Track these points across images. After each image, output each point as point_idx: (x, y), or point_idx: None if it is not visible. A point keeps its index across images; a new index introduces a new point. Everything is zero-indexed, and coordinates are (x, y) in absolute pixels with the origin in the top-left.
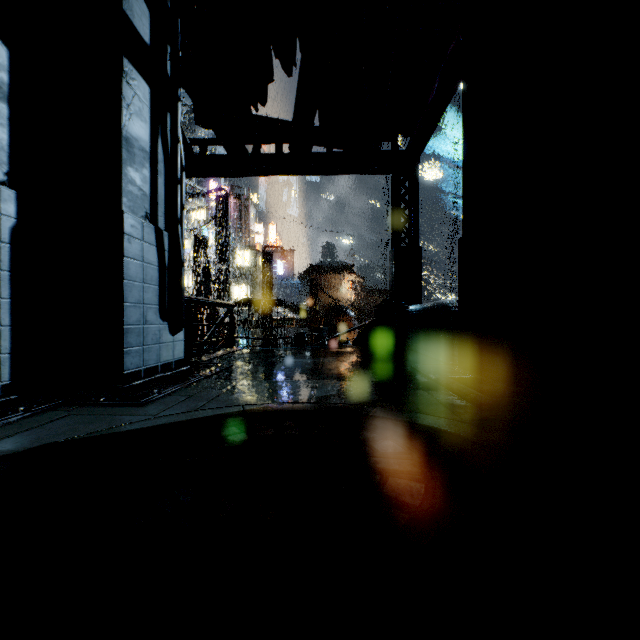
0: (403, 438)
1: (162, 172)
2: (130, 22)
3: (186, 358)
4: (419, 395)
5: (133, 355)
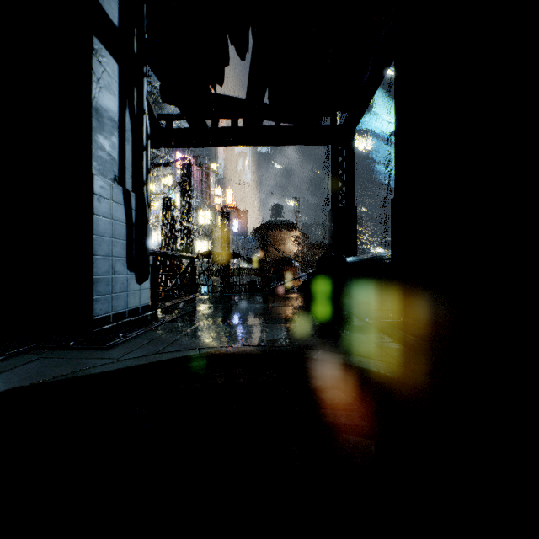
0: (348, 386)
1: (130, 140)
2: (100, 5)
3: (152, 303)
4: (358, 338)
5: (102, 302)
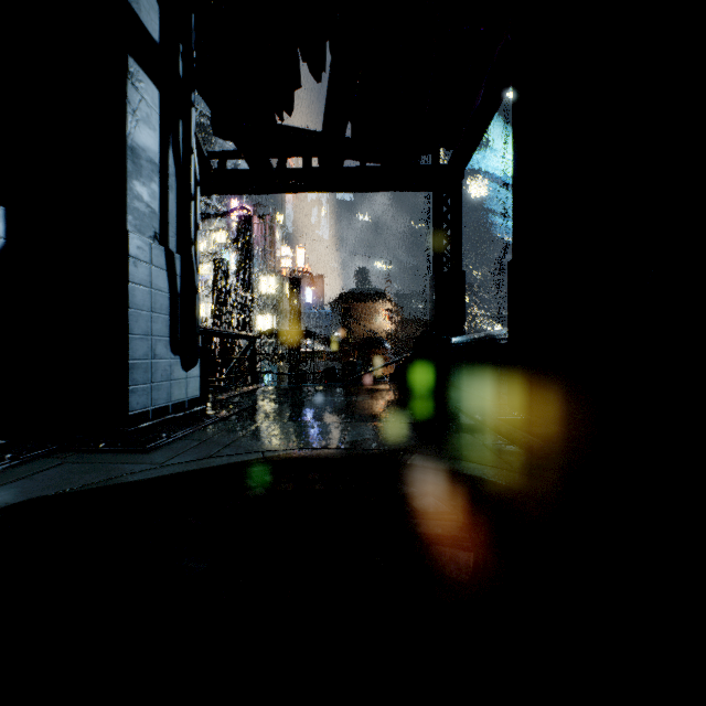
0: (447, 493)
1: (173, 187)
2: (136, 16)
3: (202, 396)
4: (464, 439)
5: (140, 394)
